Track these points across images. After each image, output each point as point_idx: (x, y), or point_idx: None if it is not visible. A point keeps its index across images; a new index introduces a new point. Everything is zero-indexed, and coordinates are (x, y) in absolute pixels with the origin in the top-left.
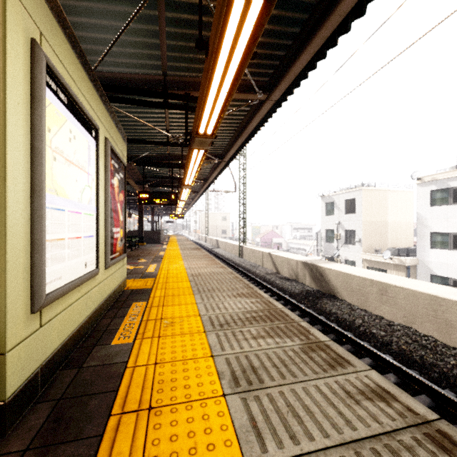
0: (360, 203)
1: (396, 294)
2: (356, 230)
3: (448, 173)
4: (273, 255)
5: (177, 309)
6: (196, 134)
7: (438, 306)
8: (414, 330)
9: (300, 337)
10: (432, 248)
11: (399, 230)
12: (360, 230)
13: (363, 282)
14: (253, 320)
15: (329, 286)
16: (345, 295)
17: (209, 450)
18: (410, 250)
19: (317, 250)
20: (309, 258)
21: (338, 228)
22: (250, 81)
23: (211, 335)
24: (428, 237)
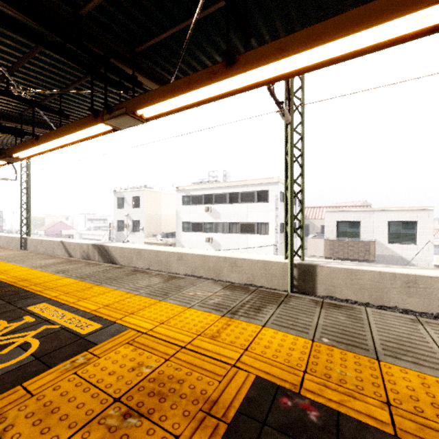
0: (143, 200)
1: (144, 253)
2: (140, 221)
3: (190, 187)
4: (65, 242)
5: (3, 268)
6: (10, 156)
7: (159, 255)
8: (151, 269)
9: (85, 263)
10: (183, 232)
11: (169, 220)
12: (143, 221)
13: (130, 250)
14: (60, 263)
15: (111, 258)
16: (121, 261)
17: (54, 279)
18: (173, 234)
19: (110, 238)
20: (98, 242)
21: (127, 219)
22: (53, 127)
23: (38, 269)
24: (181, 225)
